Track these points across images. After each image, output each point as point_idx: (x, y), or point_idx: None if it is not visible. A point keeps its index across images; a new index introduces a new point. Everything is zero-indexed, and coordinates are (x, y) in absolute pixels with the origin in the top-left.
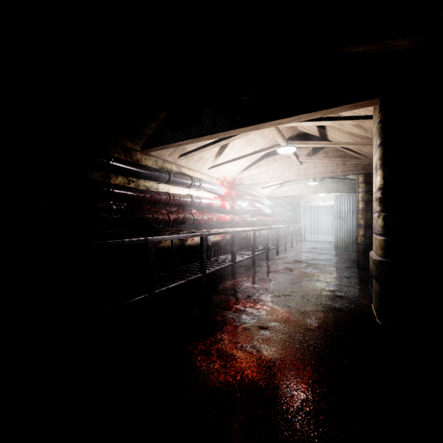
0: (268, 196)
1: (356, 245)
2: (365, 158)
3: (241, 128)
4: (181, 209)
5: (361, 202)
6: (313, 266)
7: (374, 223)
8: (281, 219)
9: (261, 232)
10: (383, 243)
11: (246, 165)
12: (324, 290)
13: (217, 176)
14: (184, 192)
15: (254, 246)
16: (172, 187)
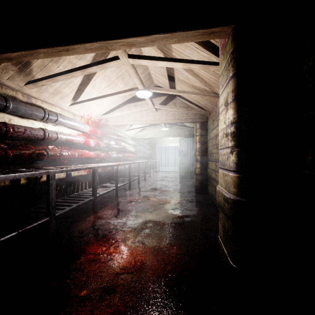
0: (132, 138)
1: (195, 175)
2: (201, 109)
3: (86, 43)
4: (32, 143)
5: (198, 143)
6: (165, 192)
7: (222, 158)
8: (142, 156)
9: (126, 166)
10: (237, 180)
11: (110, 108)
12: (174, 217)
13: (81, 114)
14: (36, 125)
15: (117, 179)
16: (15, 118)
